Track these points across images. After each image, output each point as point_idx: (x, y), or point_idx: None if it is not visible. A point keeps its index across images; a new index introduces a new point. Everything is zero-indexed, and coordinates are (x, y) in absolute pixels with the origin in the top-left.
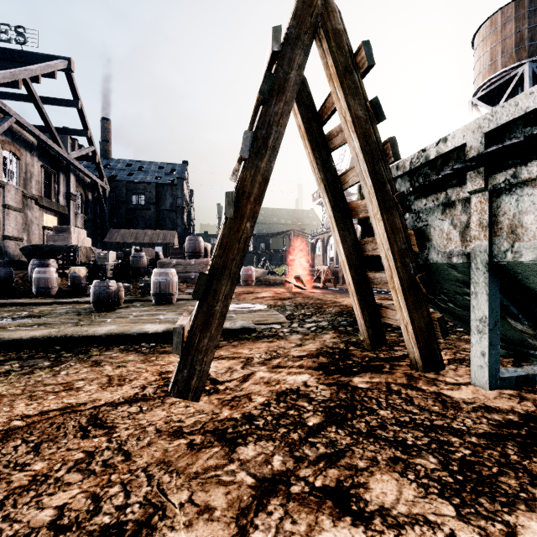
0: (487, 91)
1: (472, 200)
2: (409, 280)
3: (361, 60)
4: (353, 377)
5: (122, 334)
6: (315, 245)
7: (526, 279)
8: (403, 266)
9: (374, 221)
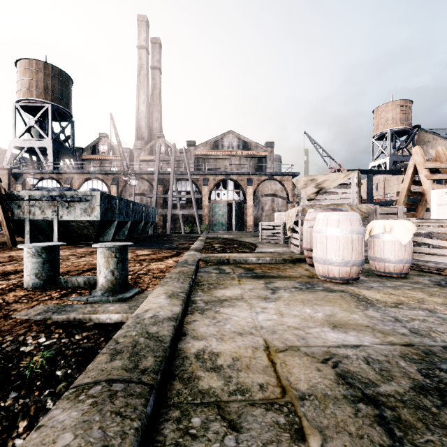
0: (26, 105)
1: (26, 207)
2: (9, 224)
3: None
4: None
5: None
6: None
7: (36, 223)
8: (7, 220)
9: None
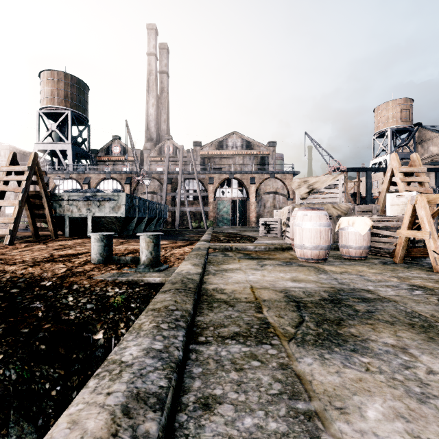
0: (49, 112)
1: (66, 206)
2: (53, 220)
3: (44, 173)
4: (40, 241)
5: None
6: None
7: (74, 219)
8: (51, 217)
9: (45, 207)
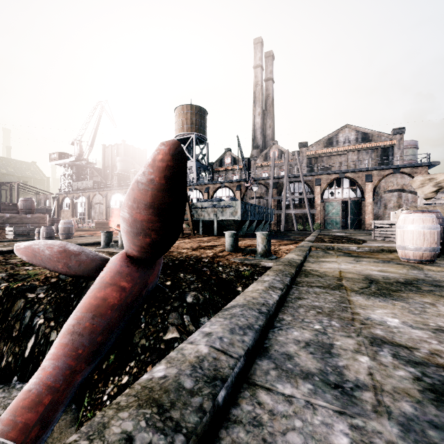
0: (180, 138)
1: (200, 212)
2: (192, 222)
3: (188, 190)
4: (185, 237)
5: (116, 240)
6: (62, 201)
7: (205, 222)
8: (192, 220)
9: (188, 213)
